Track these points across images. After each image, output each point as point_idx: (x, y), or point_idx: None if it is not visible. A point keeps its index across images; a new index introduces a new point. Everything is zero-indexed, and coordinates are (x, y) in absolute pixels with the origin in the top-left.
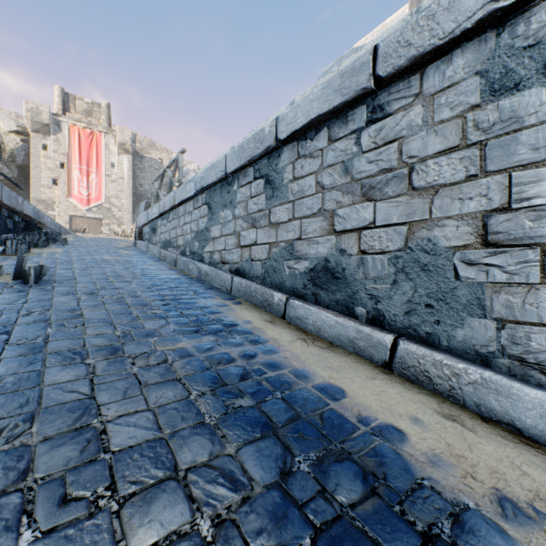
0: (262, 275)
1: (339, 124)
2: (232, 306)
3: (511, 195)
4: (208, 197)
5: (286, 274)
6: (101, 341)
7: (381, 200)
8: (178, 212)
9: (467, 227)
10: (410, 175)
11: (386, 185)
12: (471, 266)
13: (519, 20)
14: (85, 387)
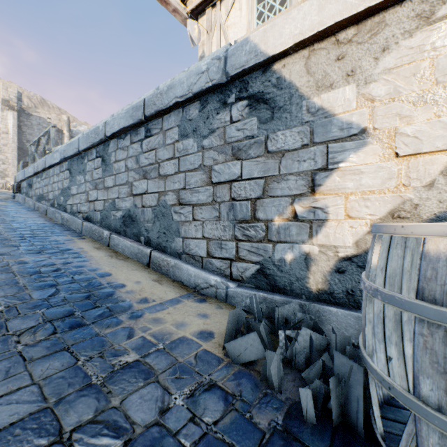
0: (100, 221)
1: (135, 134)
2: (76, 240)
3: (186, 183)
4: (70, 165)
5: (112, 219)
6: None
7: (150, 179)
8: (49, 173)
9: (175, 196)
10: (159, 168)
11: (151, 172)
12: (176, 214)
13: (188, 108)
14: None
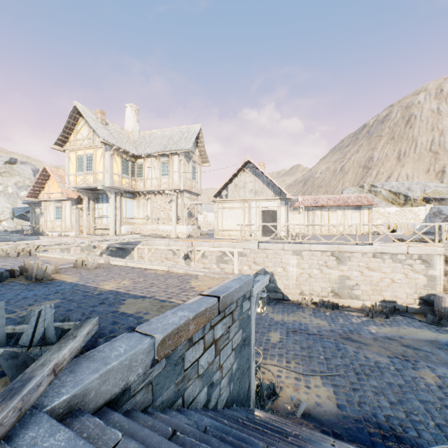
0: None
1: None
2: None
3: None
4: None
5: None
6: None
7: None
8: None
9: None
10: None
11: None
12: None
13: None
14: None
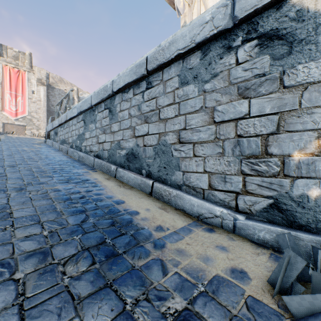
0: (108, 157)
1: (137, 87)
2: (91, 172)
3: (186, 124)
4: (84, 117)
5: (117, 156)
6: (15, 186)
7: (150, 123)
8: (69, 123)
9: (175, 135)
10: (159, 113)
11: (152, 117)
12: (176, 151)
13: (188, 58)
14: (5, 201)
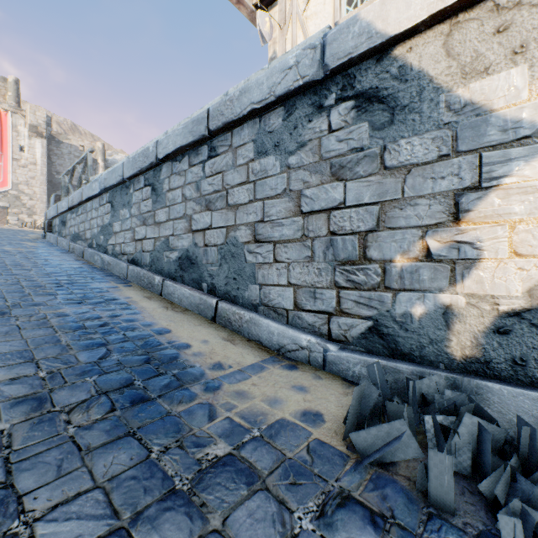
0: (150, 264)
1: (195, 154)
2: (122, 288)
3: (264, 214)
4: (111, 196)
5: (165, 262)
6: None
7: (215, 211)
8: (86, 207)
9: (249, 230)
10: (227, 196)
11: (217, 201)
12: (251, 254)
13: (267, 116)
14: None
